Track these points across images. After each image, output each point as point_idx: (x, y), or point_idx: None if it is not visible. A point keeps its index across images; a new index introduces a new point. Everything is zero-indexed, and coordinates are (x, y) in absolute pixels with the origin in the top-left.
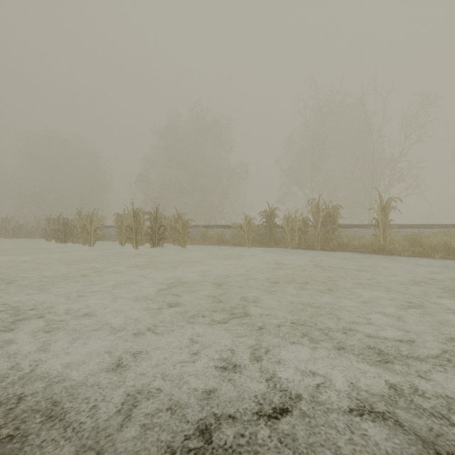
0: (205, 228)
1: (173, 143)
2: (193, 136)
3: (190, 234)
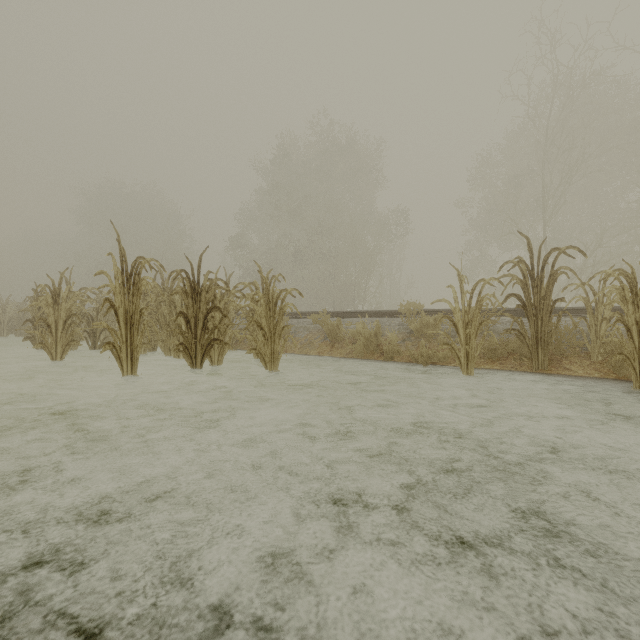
0: (334, 318)
1: (284, 179)
2: (315, 168)
3: (301, 330)
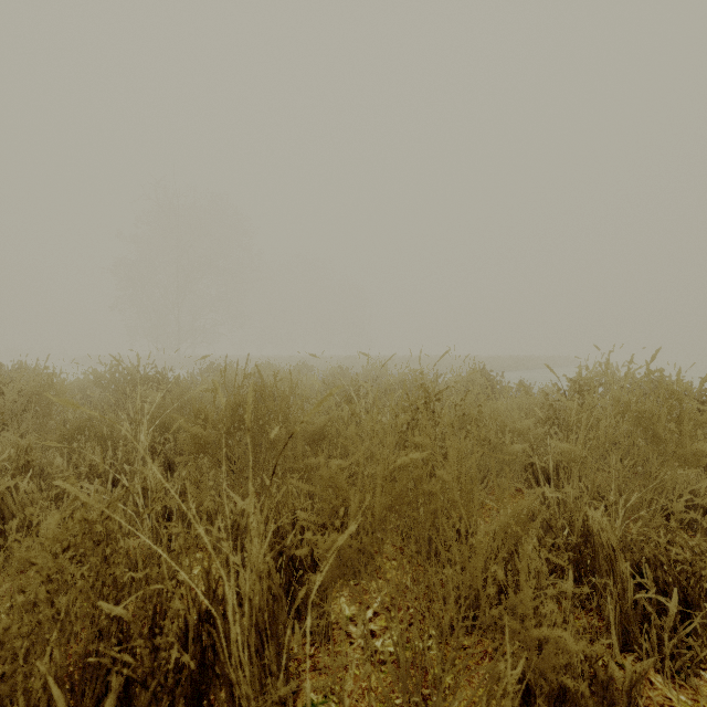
0: None
1: None
2: None
3: None
